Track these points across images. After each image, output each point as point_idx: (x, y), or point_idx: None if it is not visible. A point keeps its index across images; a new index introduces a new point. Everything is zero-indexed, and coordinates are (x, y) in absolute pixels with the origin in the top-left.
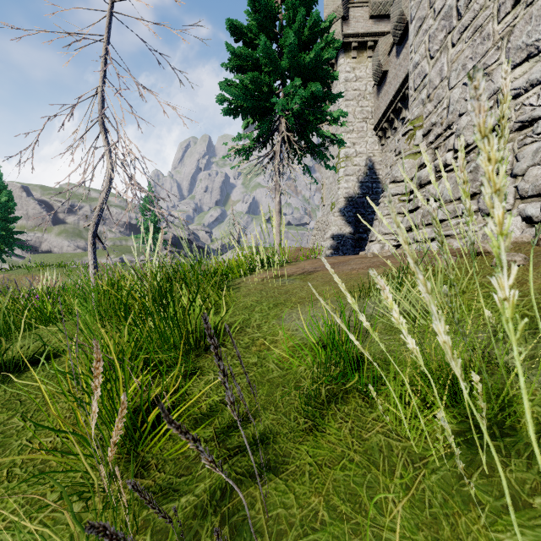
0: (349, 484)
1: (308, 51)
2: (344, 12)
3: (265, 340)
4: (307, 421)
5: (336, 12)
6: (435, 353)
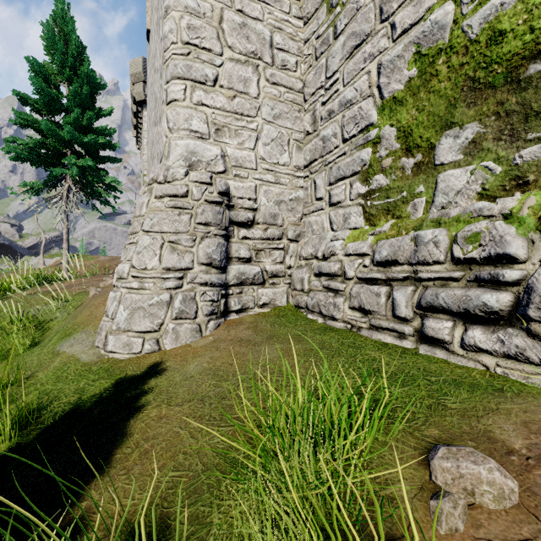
0: (5, 344)
1: (90, 130)
2: (145, 78)
3: (0, 321)
4: (2, 337)
5: (138, 75)
6: (41, 317)
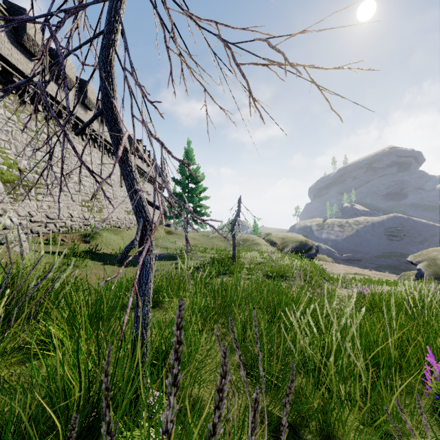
0: None
1: None
2: None
3: None
4: None
5: None
6: None
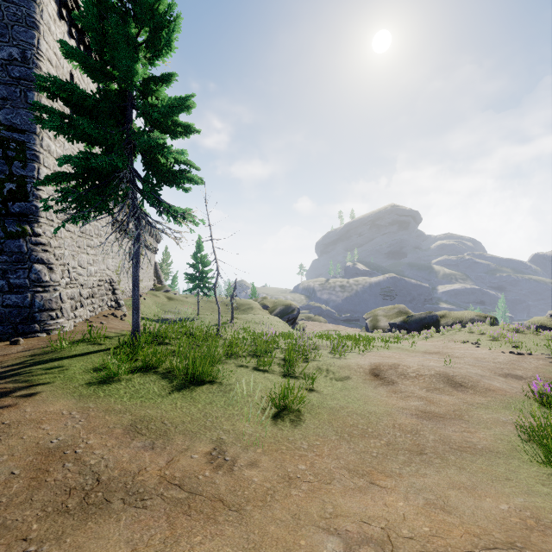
0: None
1: None
2: None
3: None
4: None
5: None
6: None
